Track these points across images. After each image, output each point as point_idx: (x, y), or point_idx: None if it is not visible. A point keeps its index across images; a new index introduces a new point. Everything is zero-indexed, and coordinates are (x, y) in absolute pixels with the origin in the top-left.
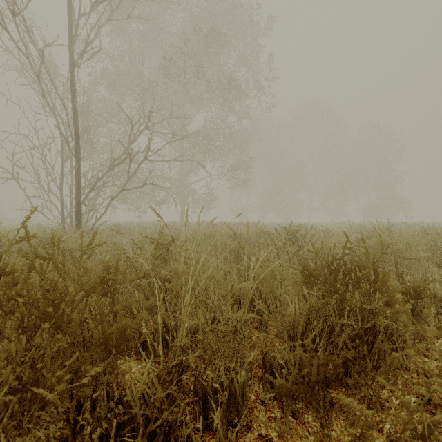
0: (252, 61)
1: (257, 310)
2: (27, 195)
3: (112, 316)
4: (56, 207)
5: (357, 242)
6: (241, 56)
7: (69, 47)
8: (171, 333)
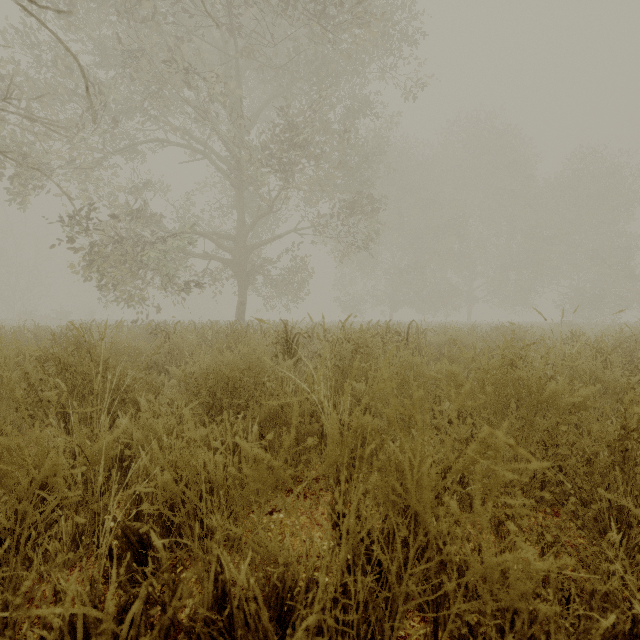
0: None
1: None
2: None
3: None
4: None
5: None
6: None
7: None
8: None
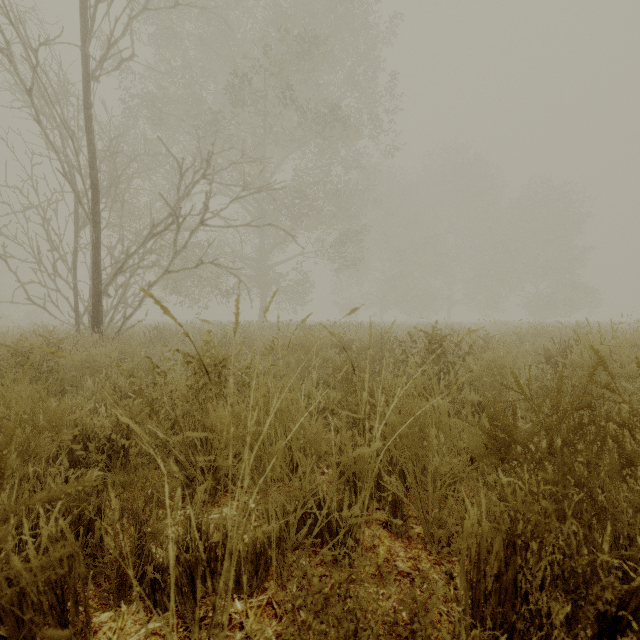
0: (366, 81)
1: (387, 492)
2: (20, 281)
3: (72, 536)
4: (66, 299)
5: (544, 355)
6: (349, 75)
7: (82, 49)
8: (215, 551)
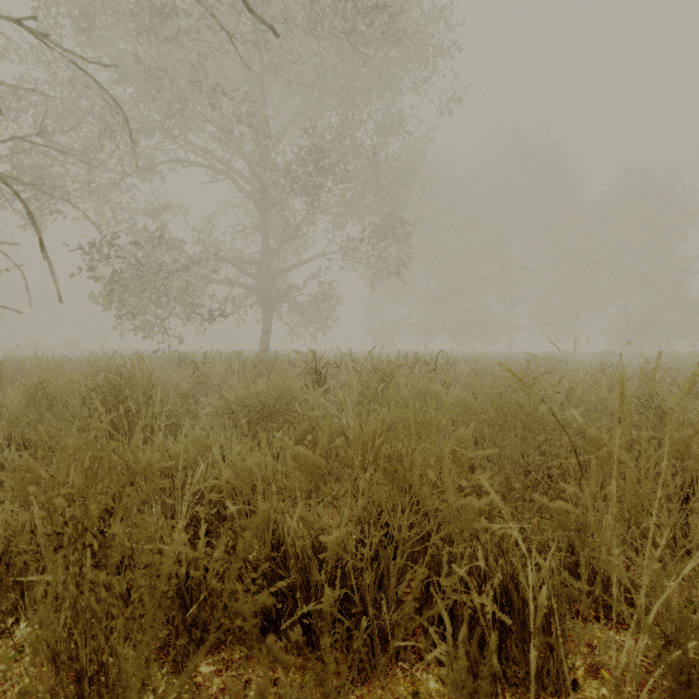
0: None
1: None
2: None
3: None
4: None
5: None
6: None
7: None
8: None
